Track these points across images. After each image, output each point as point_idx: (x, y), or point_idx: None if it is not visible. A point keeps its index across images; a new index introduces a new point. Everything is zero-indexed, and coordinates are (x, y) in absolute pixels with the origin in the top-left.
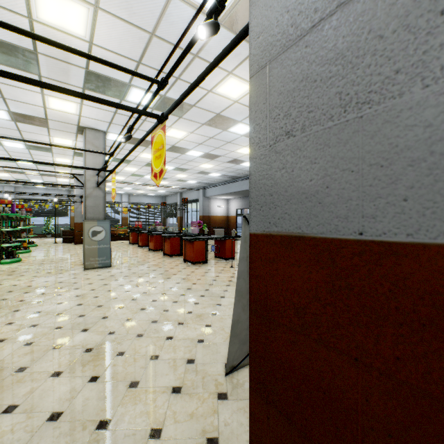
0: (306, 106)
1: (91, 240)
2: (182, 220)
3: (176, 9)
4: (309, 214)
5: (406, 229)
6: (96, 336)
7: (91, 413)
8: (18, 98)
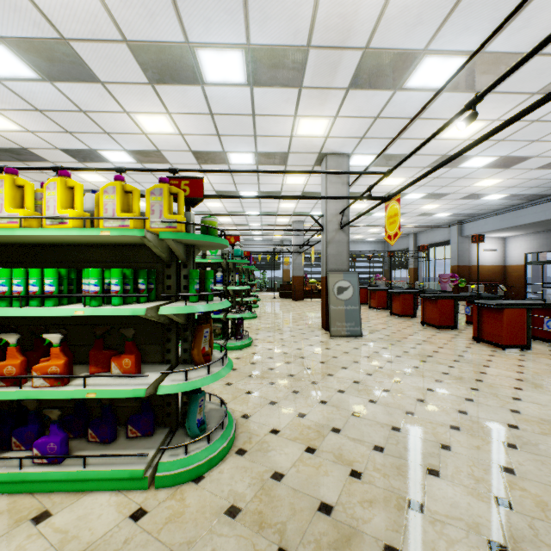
0: None
1: (337, 299)
2: (416, 272)
3: None
4: None
5: None
6: (474, 502)
7: None
8: (268, 132)
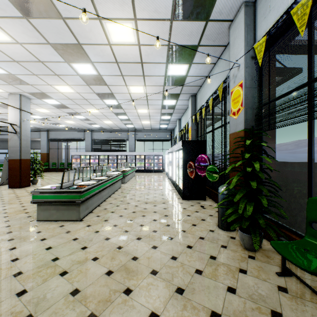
0: (13, 151)
1: None
2: None
3: None
4: (14, 158)
5: (18, 158)
6: None
7: None
8: None
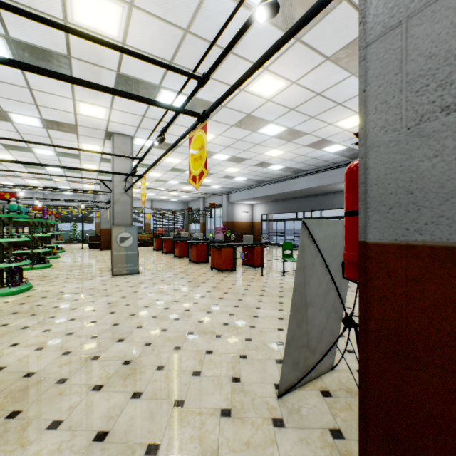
0: None
1: (119, 246)
2: (204, 226)
3: (213, 1)
4: None
5: None
6: (132, 347)
7: (138, 434)
8: (50, 105)
